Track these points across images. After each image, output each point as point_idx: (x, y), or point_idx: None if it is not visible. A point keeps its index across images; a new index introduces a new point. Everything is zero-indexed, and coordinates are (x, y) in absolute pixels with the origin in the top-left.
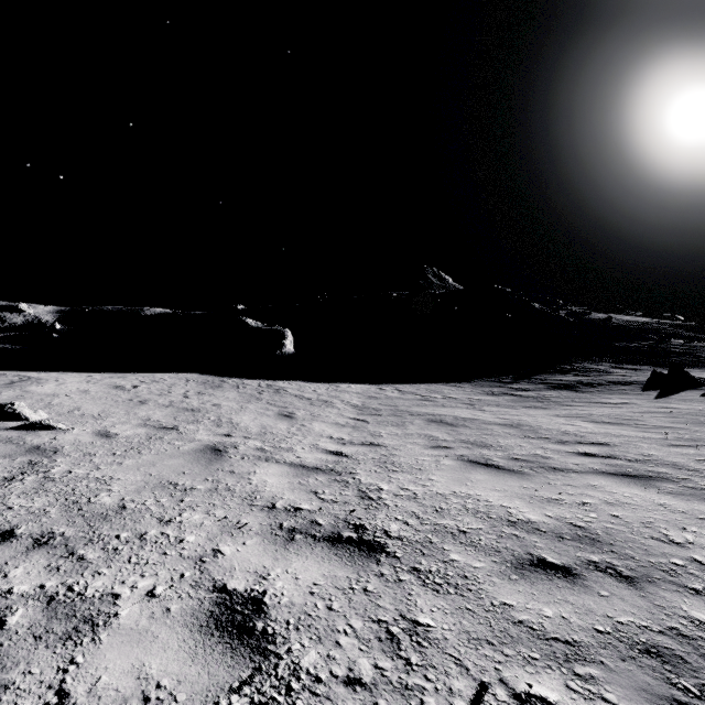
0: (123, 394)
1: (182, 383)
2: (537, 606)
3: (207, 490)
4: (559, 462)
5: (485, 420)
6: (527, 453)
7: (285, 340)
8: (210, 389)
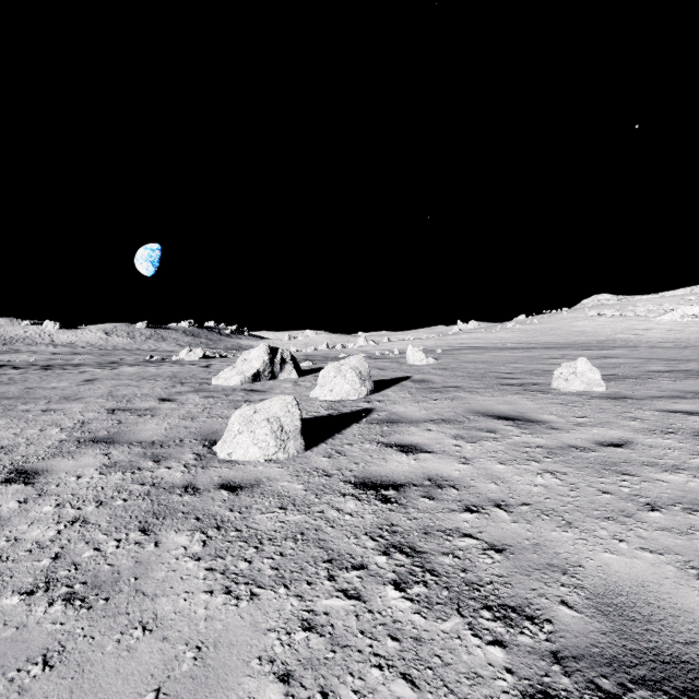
0: None
1: None
2: None
3: None
4: None
5: None
6: None
7: None
8: None
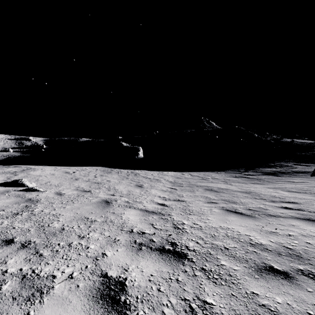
0: (69, 176)
1: (94, 171)
2: (271, 295)
3: (101, 222)
4: (272, 211)
5: (233, 189)
6: (255, 206)
7: (139, 152)
8: (106, 173)
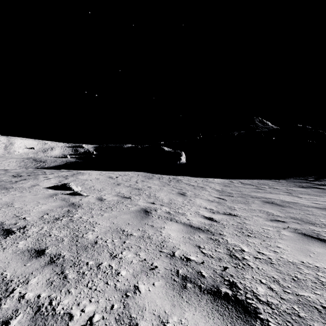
0: (111, 180)
1: (135, 176)
2: None
3: (138, 237)
4: None
5: (303, 204)
6: None
7: (181, 157)
8: (147, 179)
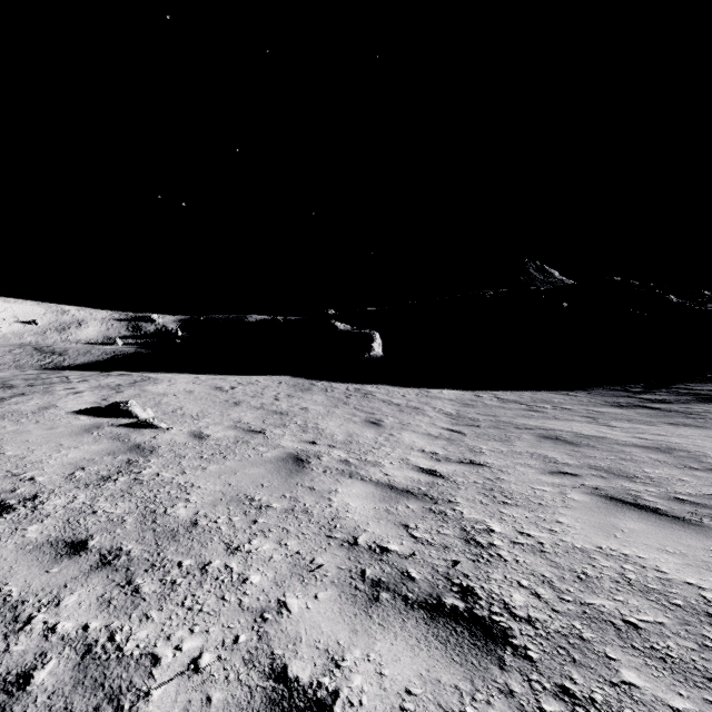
0: (221, 395)
1: (274, 386)
2: None
3: (283, 510)
4: None
5: (617, 439)
6: (695, 492)
7: (373, 343)
8: (300, 392)
